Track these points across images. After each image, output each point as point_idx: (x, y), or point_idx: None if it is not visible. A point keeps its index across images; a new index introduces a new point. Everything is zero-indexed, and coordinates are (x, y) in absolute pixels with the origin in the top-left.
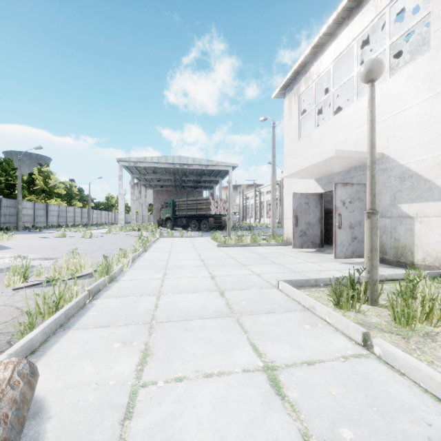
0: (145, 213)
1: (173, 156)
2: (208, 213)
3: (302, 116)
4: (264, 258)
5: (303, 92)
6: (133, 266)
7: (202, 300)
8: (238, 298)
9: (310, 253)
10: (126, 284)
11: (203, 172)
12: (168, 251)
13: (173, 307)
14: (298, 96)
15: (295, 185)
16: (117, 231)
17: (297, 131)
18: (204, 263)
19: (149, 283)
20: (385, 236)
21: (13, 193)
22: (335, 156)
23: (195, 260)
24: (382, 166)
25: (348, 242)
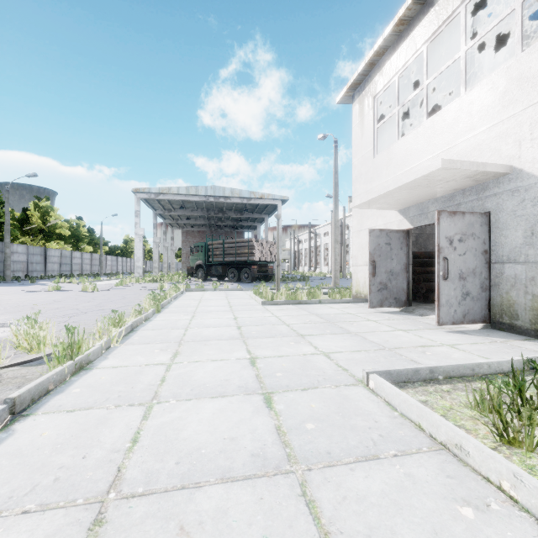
0: (172, 259)
1: (206, 186)
2: (250, 260)
3: (379, 123)
4: (331, 324)
5: (380, 91)
6: (130, 338)
7: (231, 419)
8: (298, 413)
9: (394, 314)
10: (101, 378)
11: (244, 207)
12: (191, 312)
13: (170, 441)
14: (372, 97)
15: (368, 220)
16: (133, 282)
17: (371, 145)
18: (242, 332)
19: (142, 374)
20: (515, 291)
21: (1, 233)
22: (441, 168)
23: (228, 327)
24: (509, 185)
25: (457, 299)
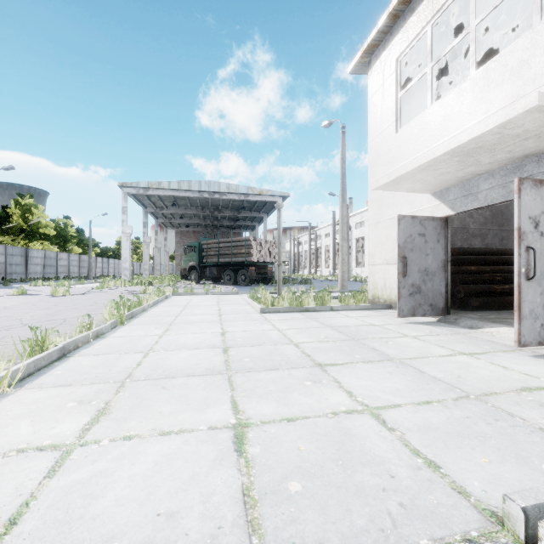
0: (165, 261)
1: (200, 181)
2: (248, 260)
3: (404, 89)
4: (357, 342)
5: (406, 49)
6: (48, 372)
7: None
8: None
9: (433, 326)
10: None
11: (242, 205)
12: (167, 324)
13: None
14: (395, 58)
15: (389, 209)
16: (118, 285)
17: (393, 117)
18: (228, 360)
19: None
20: None
21: None
22: (533, 109)
23: (209, 350)
24: None
25: None
